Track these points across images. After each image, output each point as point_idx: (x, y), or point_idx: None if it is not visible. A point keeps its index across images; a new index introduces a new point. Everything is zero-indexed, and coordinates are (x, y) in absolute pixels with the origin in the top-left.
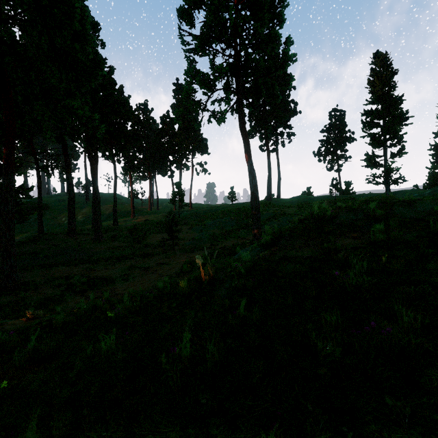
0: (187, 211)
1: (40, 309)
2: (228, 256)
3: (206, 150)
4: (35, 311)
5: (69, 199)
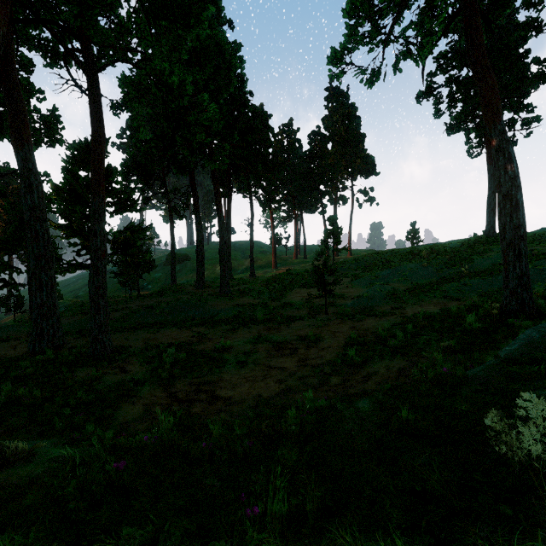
0: (344, 258)
1: (82, 413)
2: (445, 334)
3: (373, 169)
4: (14, 442)
5: (197, 243)
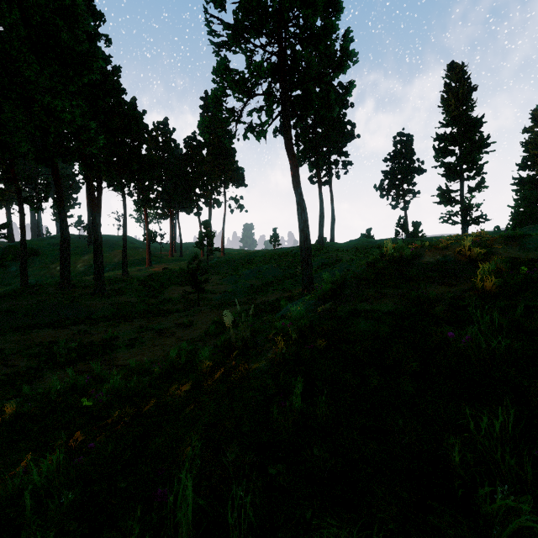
0: (218, 257)
1: (1, 390)
2: (270, 313)
3: (242, 181)
4: None
5: (62, 240)
